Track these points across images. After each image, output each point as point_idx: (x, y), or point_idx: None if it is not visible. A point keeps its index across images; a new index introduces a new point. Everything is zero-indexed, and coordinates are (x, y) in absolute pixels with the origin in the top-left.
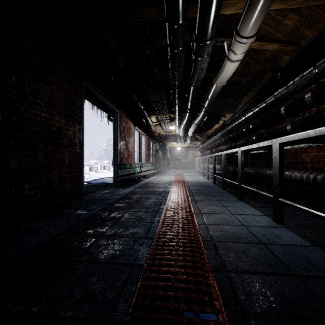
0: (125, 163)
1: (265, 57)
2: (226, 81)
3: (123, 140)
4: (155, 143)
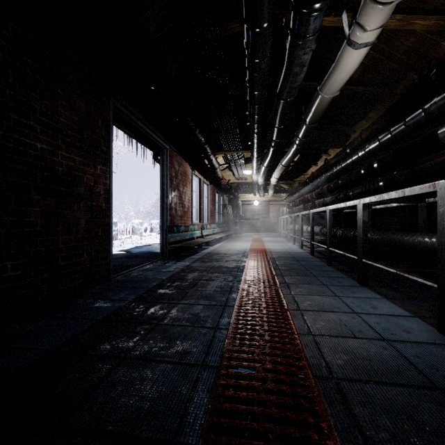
0: (179, 223)
1: (405, 48)
2: (339, 89)
3: (176, 191)
4: (222, 195)
